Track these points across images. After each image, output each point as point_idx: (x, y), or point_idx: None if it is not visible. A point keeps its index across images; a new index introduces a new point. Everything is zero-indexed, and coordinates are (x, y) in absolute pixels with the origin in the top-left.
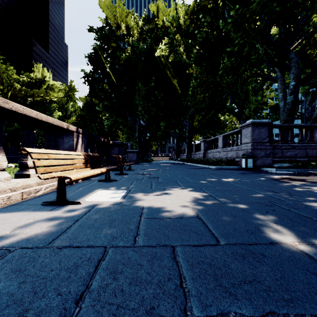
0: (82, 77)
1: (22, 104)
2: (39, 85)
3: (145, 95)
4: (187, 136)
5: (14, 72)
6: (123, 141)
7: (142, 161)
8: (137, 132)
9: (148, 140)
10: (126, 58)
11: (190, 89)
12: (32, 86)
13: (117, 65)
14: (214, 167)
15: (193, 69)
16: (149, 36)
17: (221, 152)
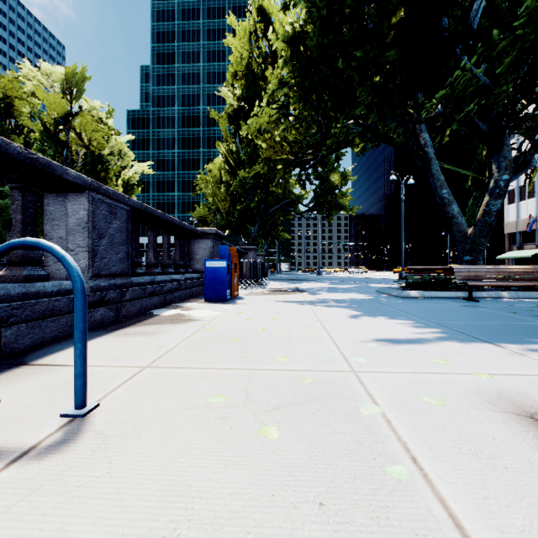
0: None
1: None
2: None
3: None
4: None
5: None
6: None
7: None
8: None
9: None
10: None
11: None
12: None
13: None
14: None
15: None
16: None
17: None
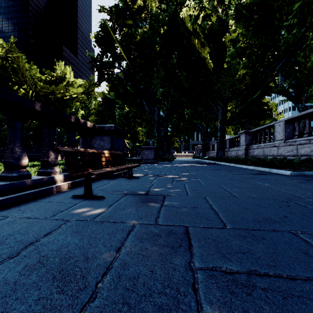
0: (91, 61)
1: (43, 102)
2: (59, 83)
3: (165, 77)
4: (220, 128)
5: (37, 71)
6: (143, 138)
7: (161, 160)
8: (156, 125)
9: (169, 136)
10: (142, 34)
11: (227, 61)
12: (53, 84)
13: (131, 43)
14: (287, 173)
15: (230, 33)
16: (170, 3)
17: (282, 147)
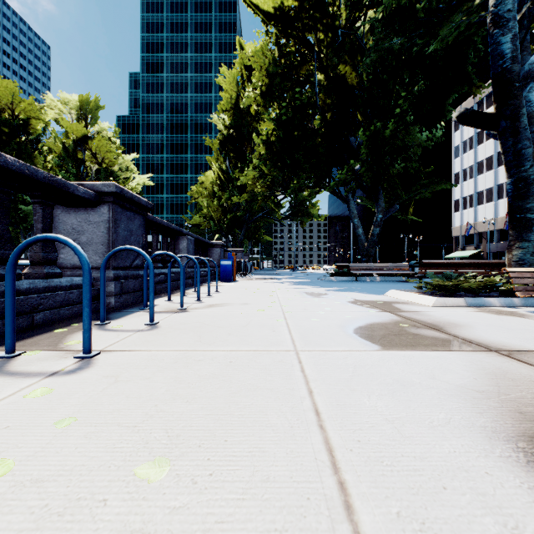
0: None
1: None
2: None
3: None
4: None
5: None
6: None
7: None
8: None
9: None
10: None
11: None
12: None
13: None
14: None
15: None
16: None
17: None
